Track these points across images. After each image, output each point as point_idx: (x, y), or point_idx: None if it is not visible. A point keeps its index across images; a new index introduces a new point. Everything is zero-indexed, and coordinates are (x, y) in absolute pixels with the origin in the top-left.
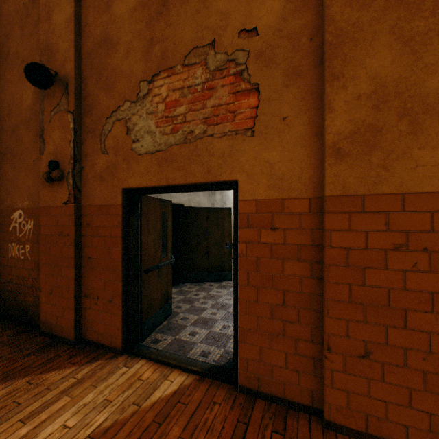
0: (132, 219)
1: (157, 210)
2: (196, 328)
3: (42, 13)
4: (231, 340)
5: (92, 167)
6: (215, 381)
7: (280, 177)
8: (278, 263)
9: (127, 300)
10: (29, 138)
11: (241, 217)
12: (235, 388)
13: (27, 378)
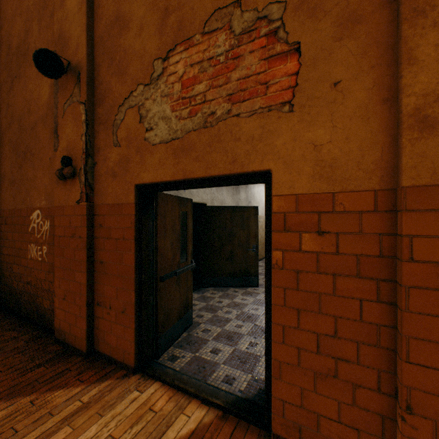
0: (146, 220)
1: (175, 210)
2: (219, 344)
3: (56, 1)
4: (260, 363)
5: (104, 162)
6: (242, 422)
7: (330, 163)
8: (327, 279)
9: (141, 311)
10: (45, 135)
11: (276, 217)
12: (267, 435)
13: (31, 397)
